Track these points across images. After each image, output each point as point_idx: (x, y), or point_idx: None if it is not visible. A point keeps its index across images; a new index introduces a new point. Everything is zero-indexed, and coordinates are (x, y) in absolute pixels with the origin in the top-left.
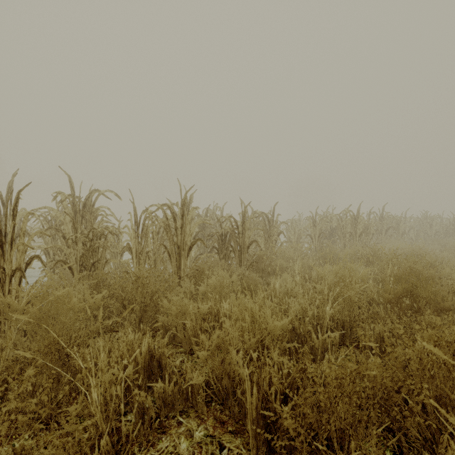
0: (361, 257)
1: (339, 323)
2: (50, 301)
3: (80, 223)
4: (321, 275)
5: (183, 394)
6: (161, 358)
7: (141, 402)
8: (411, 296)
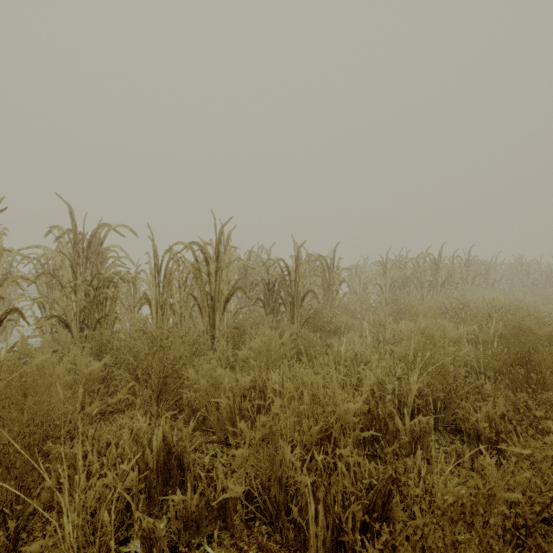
0: (446, 311)
1: (429, 401)
2: (23, 373)
3: (84, 267)
4: (402, 335)
5: (213, 510)
6: (182, 455)
7: (146, 529)
8: (528, 363)
